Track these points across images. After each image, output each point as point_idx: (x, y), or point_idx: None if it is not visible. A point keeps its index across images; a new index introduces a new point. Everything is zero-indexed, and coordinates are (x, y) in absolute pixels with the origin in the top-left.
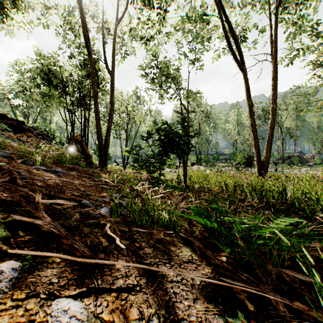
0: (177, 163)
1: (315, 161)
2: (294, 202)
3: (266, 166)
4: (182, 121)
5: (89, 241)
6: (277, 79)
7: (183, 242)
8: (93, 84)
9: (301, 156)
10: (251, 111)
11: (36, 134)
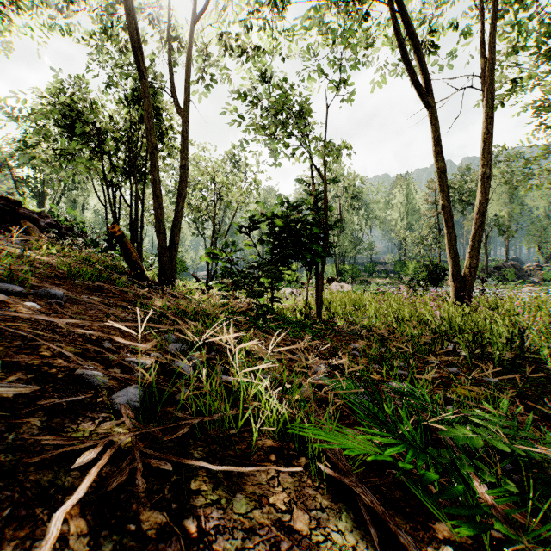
0: (303, 278)
1: (543, 274)
2: (538, 356)
3: (470, 283)
4: (314, 200)
5: (11, 547)
6: (490, 122)
7: (327, 489)
8: (149, 131)
9: (518, 266)
10: (441, 181)
11: (45, 225)
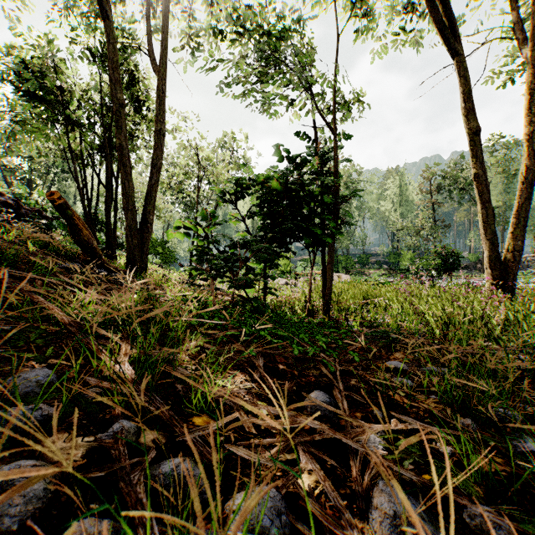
0: (297, 269)
1: None
2: None
3: (513, 271)
4: (320, 161)
5: None
6: None
7: None
8: (113, 84)
9: None
10: (474, 144)
11: None
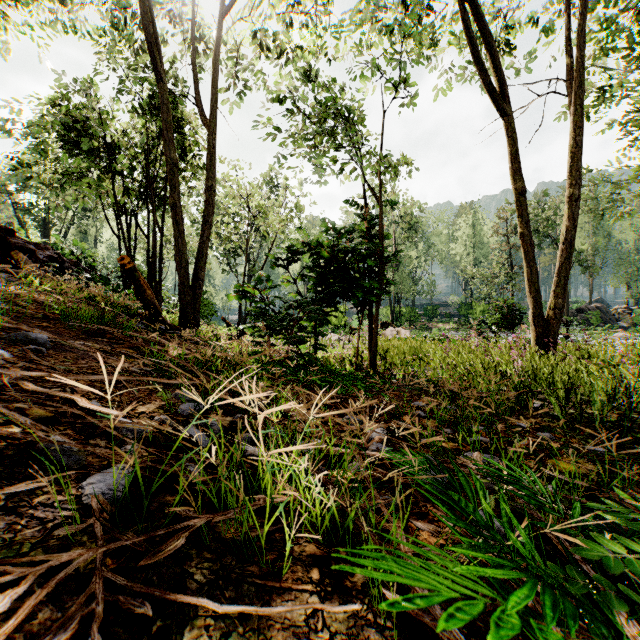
0: (352, 322)
1: (633, 318)
2: None
3: (554, 328)
4: (367, 226)
5: None
6: (579, 132)
7: (398, 628)
8: (167, 144)
9: (604, 308)
10: (519, 205)
11: (44, 258)
